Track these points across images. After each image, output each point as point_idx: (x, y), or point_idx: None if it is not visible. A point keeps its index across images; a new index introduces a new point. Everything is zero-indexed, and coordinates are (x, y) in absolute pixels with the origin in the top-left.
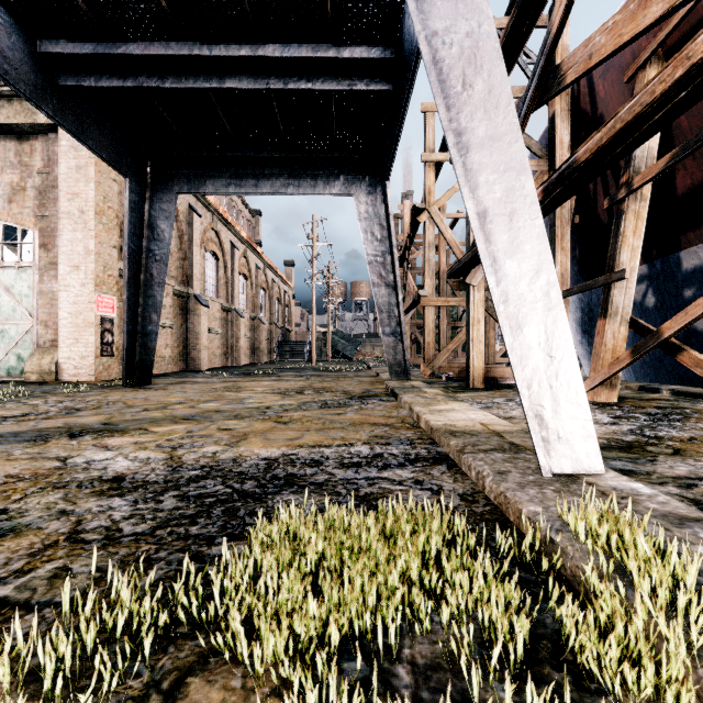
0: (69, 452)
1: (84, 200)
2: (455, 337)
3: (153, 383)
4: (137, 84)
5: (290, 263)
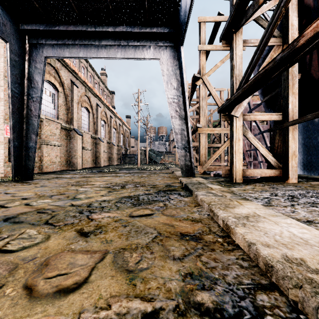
0: None
1: None
2: (217, 151)
3: (36, 179)
4: None
5: (128, 116)
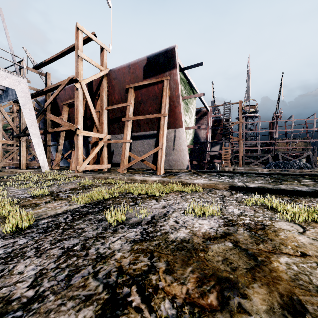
0: None
1: None
2: (11, 154)
3: None
4: None
5: None
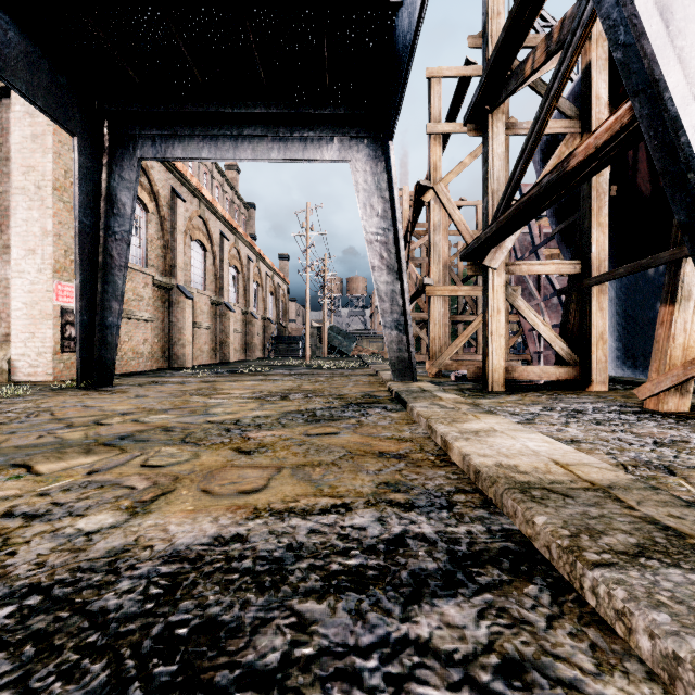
0: None
1: (40, 173)
2: (464, 331)
3: (116, 384)
4: None
5: (285, 257)
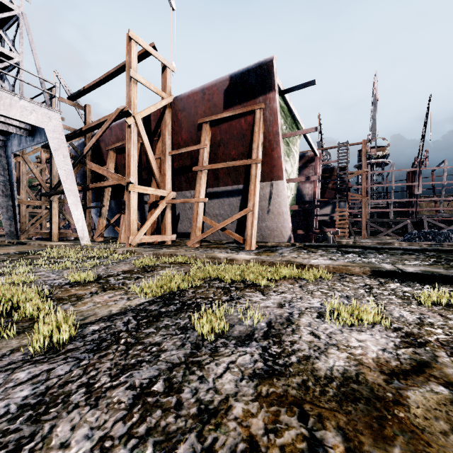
0: None
1: None
2: (39, 220)
3: None
4: None
5: None
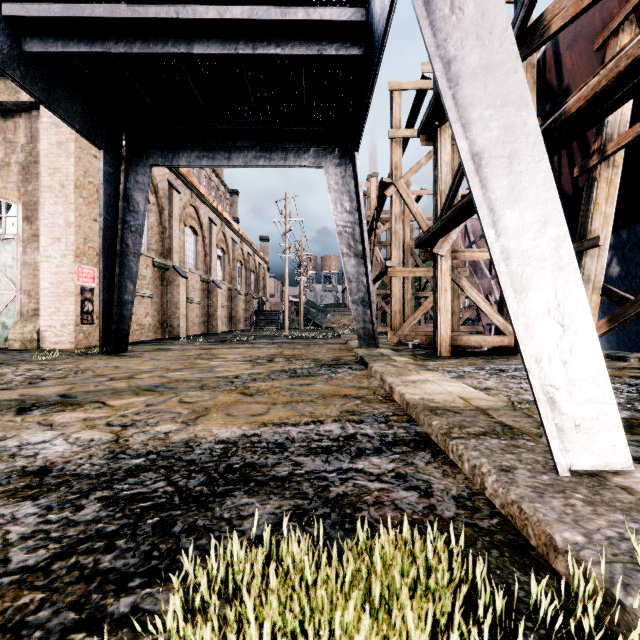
0: (7, 431)
1: (64, 174)
2: (420, 306)
3: (129, 351)
4: (105, 49)
5: (265, 238)
